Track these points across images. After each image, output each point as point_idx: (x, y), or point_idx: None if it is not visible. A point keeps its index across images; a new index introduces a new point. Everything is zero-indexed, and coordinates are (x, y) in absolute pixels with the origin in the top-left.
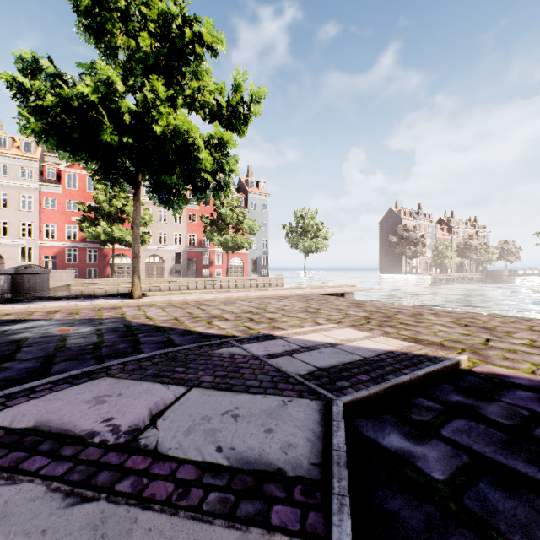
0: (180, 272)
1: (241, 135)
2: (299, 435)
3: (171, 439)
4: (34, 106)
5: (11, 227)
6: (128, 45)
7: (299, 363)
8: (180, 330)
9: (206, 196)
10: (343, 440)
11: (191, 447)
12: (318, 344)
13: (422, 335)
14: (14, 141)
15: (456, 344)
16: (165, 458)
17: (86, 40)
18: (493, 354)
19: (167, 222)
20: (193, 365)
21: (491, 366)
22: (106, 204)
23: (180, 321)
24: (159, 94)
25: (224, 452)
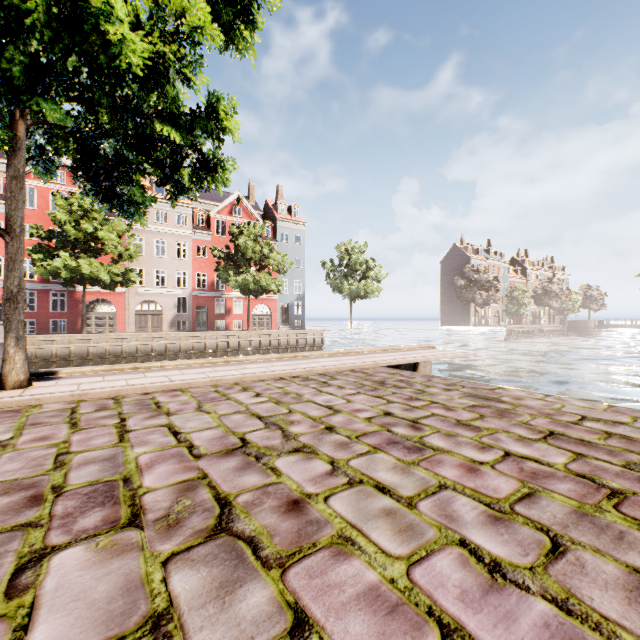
0: (185, 324)
1: (240, 44)
2: None
3: None
4: None
5: None
6: None
7: None
8: None
9: (185, 189)
10: None
11: None
12: None
13: None
14: None
15: None
16: None
17: None
18: None
19: (167, 256)
20: None
21: None
22: (70, 227)
23: None
24: None
25: None
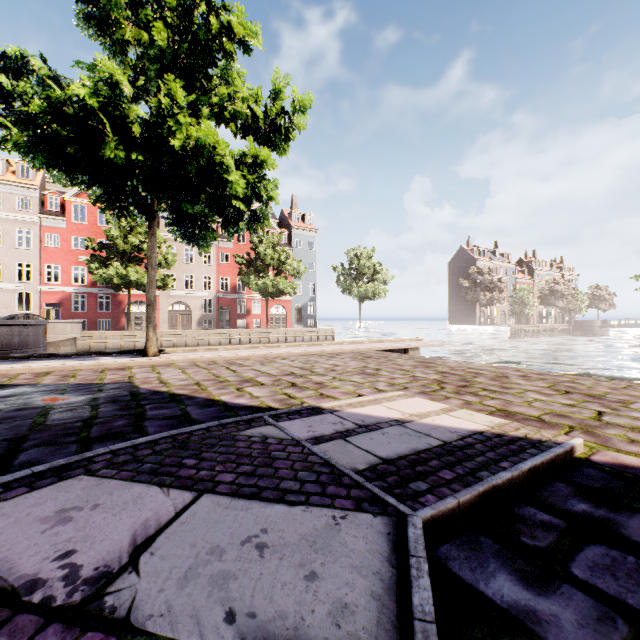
0: (210, 323)
1: (282, 154)
2: (358, 586)
3: (156, 594)
4: (17, 114)
5: (5, 268)
6: (139, 39)
7: (356, 451)
8: (201, 399)
9: (239, 229)
10: (429, 596)
11: (186, 613)
12: (380, 421)
13: (513, 406)
14: (9, 164)
15: (561, 420)
16: (139, 638)
17: (89, 34)
18: (613, 435)
19: (194, 262)
20: (209, 455)
21: (615, 453)
22: (120, 241)
23: (202, 387)
24: (178, 98)
25: (237, 624)
